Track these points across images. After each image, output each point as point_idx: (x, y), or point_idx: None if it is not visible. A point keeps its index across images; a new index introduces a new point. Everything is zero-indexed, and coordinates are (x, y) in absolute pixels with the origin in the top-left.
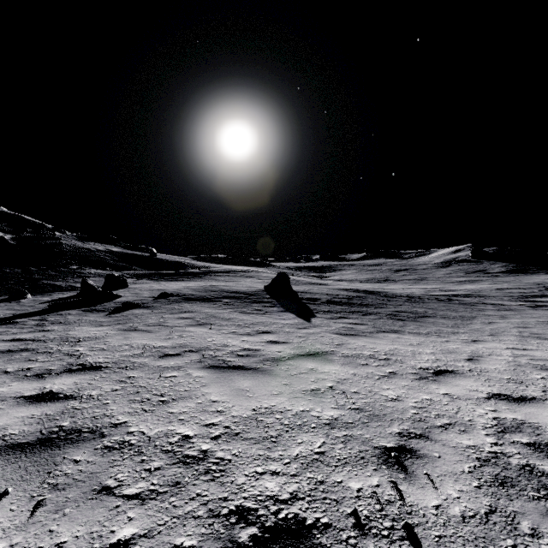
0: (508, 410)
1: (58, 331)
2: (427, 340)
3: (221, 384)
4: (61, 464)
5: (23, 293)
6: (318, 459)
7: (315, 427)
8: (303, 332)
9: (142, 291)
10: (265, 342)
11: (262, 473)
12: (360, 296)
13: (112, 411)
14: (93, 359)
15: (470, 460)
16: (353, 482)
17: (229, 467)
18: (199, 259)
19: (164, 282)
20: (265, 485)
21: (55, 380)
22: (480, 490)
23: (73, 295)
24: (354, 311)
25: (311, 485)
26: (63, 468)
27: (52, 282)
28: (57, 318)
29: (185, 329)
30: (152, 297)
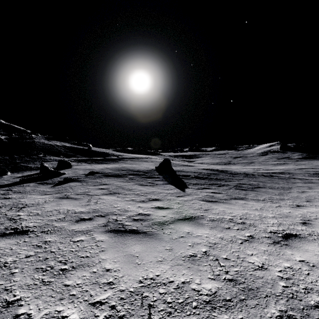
0: None
1: (14, 199)
2: (266, 205)
3: (116, 249)
4: None
5: (5, 171)
6: None
7: (196, 307)
8: (180, 200)
9: (79, 170)
10: (154, 208)
11: None
12: (215, 173)
13: (14, 283)
14: (26, 223)
15: None
16: None
17: None
18: (117, 151)
19: (94, 164)
20: None
21: None
22: None
23: (36, 173)
24: (212, 183)
25: None
26: None
27: (26, 164)
28: (19, 188)
29: (100, 197)
30: (85, 174)
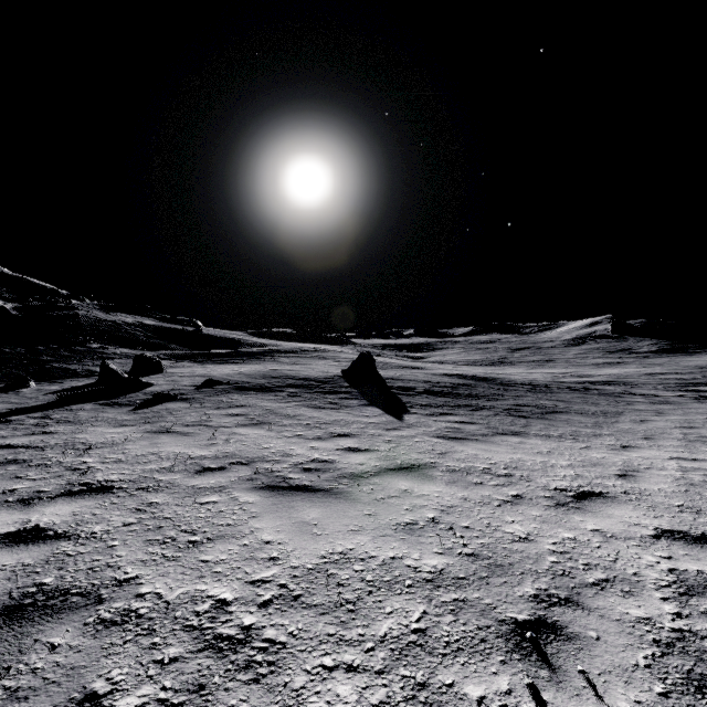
0: (688, 557)
1: (63, 434)
2: (561, 446)
3: (278, 515)
4: (29, 652)
5: (25, 380)
6: (417, 642)
7: (411, 586)
8: (393, 435)
9: (181, 378)
10: (342, 450)
11: (332, 667)
12: (468, 384)
13: (119, 558)
14: (104, 475)
15: (645, 644)
16: (470, 685)
17: (282, 658)
18: (258, 335)
19: (211, 365)
20: (336, 691)
21: (46, 508)
22: (668, 700)
23: (90, 383)
24: (460, 404)
25: (406, 690)
26: (32, 659)
27: (65, 365)
28: (65, 414)
29: (234, 430)
30: (194, 386)
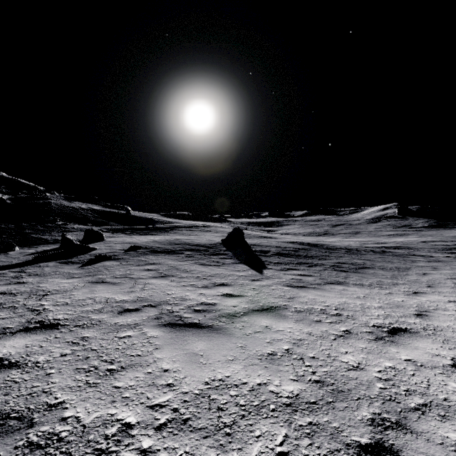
0: None
1: (31, 284)
2: (372, 292)
3: (174, 347)
4: None
5: (12, 246)
6: None
7: (274, 410)
8: (256, 284)
9: (115, 244)
10: (221, 296)
11: None
12: (305, 249)
13: (53, 385)
14: (54, 315)
15: None
16: None
17: None
18: (167, 216)
19: (136, 235)
20: None
21: (7, 342)
22: None
23: (55, 248)
24: (300, 262)
25: None
26: None
27: (40, 236)
28: (35, 269)
29: (148, 281)
30: (123, 250)
